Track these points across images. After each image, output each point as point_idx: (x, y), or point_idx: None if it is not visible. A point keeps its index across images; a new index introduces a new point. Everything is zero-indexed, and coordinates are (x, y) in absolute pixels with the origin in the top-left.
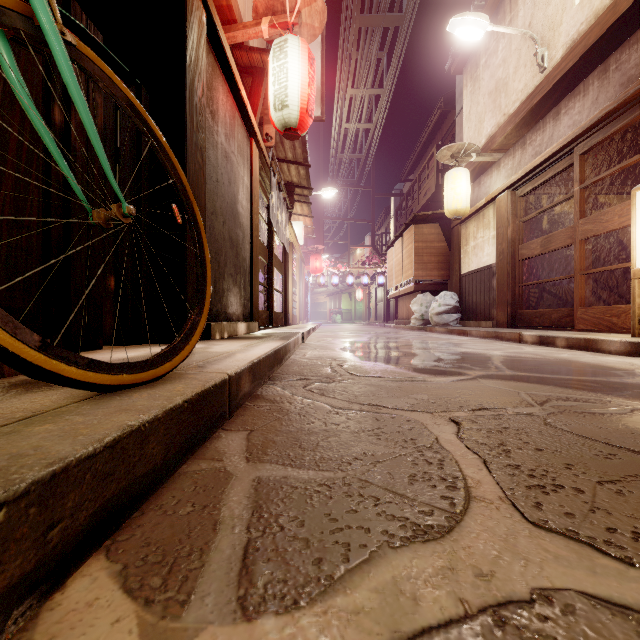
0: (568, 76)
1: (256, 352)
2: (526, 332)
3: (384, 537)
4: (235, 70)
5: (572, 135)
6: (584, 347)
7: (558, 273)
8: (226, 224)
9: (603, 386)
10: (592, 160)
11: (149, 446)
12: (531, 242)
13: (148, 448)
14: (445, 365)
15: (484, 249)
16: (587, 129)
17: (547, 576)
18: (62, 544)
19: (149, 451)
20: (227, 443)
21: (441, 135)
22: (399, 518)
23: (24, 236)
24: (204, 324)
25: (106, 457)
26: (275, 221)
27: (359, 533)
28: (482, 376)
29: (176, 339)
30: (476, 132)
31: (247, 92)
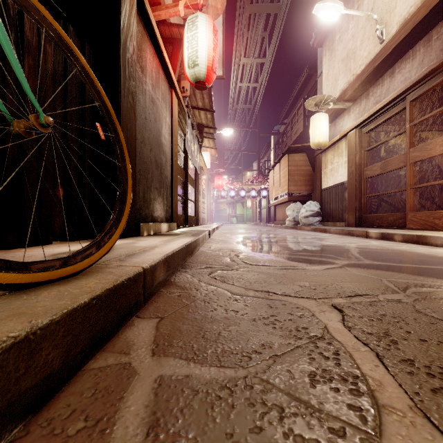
0: (401, 45)
1: (171, 246)
2: (371, 230)
3: None
4: (159, 37)
5: (404, 87)
6: (416, 241)
7: (392, 188)
8: (152, 151)
9: None
10: (417, 106)
11: (42, 353)
12: (373, 165)
13: (40, 356)
14: (316, 255)
15: (338, 171)
16: (416, 82)
17: None
18: None
19: (42, 358)
20: (137, 332)
21: (307, 91)
22: (309, 441)
23: None
24: (124, 225)
25: None
26: (189, 150)
27: None
28: (347, 265)
29: (97, 238)
30: (332, 88)
31: (169, 57)
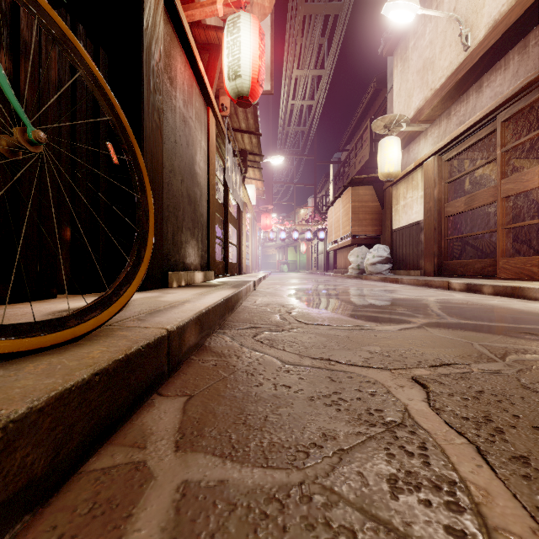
0: (490, 53)
1: (206, 301)
2: (454, 280)
3: None
4: (192, 42)
5: (495, 104)
6: (510, 294)
7: (479, 228)
8: (184, 182)
9: None
10: (510, 128)
11: (16, 455)
12: (456, 201)
13: (13, 459)
14: (388, 312)
15: (413, 207)
16: (509, 98)
17: None
18: None
19: (16, 463)
20: (158, 417)
21: (374, 110)
22: None
23: None
24: (143, 274)
25: None
26: (230, 182)
27: None
28: (427, 324)
29: (107, 291)
30: (405, 106)
31: (205, 67)
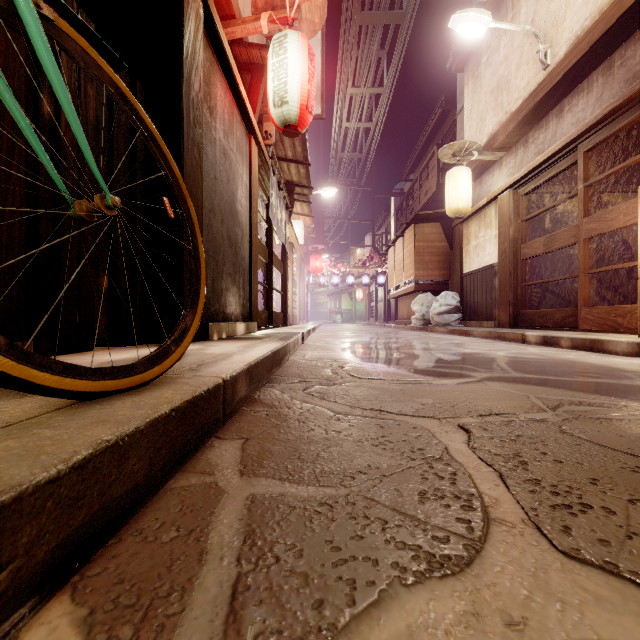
0: (572, 73)
1: (254, 354)
2: (529, 332)
3: (395, 571)
4: (234, 65)
5: (576, 132)
6: (589, 348)
7: (561, 273)
8: (224, 222)
9: (615, 389)
10: (596, 158)
11: (129, 462)
12: (534, 241)
13: (128, 465)
14: (449, 366)
15: (486, 248)
16: (591, 126)
17: (590, 625)
18: (13, 588)
19: (129, 468)
20: (220, 454)
21: (442, 134)
22: (411, 546)
23: (5, 231)
24: (197, 325)
25: (74, 479)
26: (275, 220)
27: (366, 566)
28: (488, 378)
29: (167, 341)
30: (477, 130)
31: (246, 89)
